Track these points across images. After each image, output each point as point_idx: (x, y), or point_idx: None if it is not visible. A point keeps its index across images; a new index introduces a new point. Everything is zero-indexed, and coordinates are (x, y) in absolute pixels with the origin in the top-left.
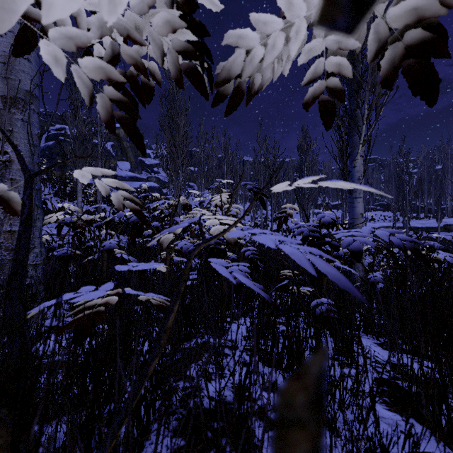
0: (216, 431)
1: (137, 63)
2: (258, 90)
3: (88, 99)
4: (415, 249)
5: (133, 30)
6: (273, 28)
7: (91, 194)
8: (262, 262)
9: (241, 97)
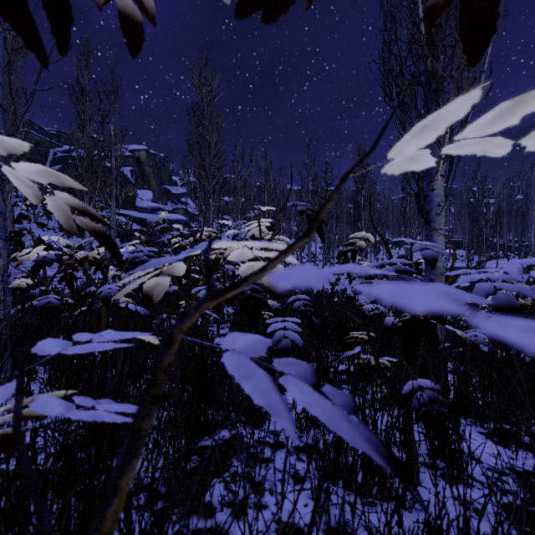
0: None
1: None
2: None
3: None
4: None
5: None
6: None
7: (105, 228)
8: (318, 316)
9: None
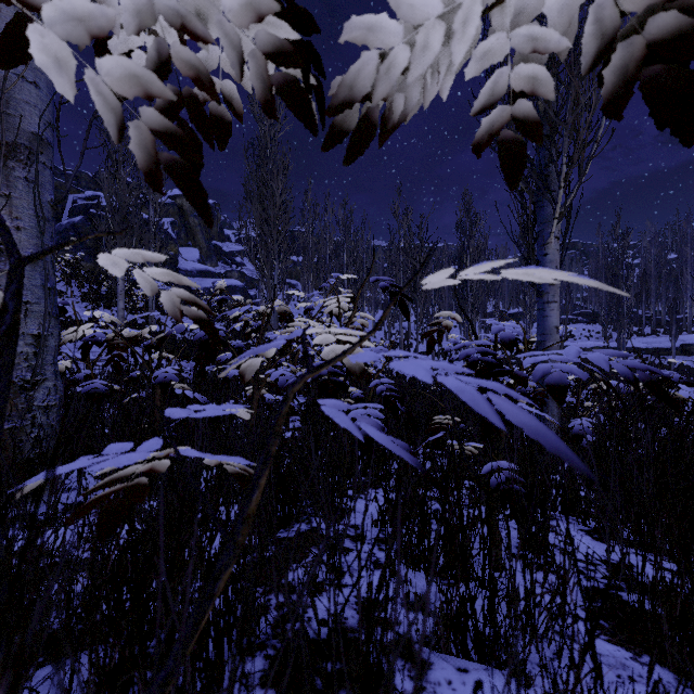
0: (331, 679)
1: (199, 74)
2: (399, 122)
3: (114, 131)
4: (652, 383)
5: (191, 15)
6: (425, 14)
7: (139, 297)
8: (403, 402)
9: (370, 133)
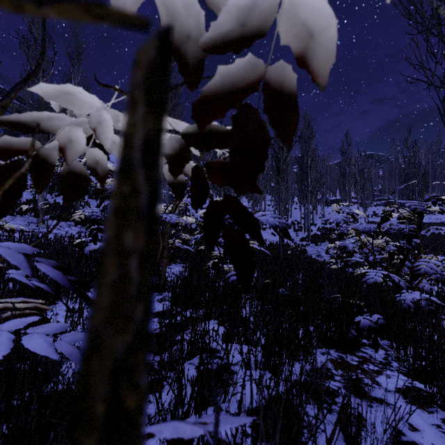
0: None
1: None
2: None
3: None
4: None
5: None
6: None
7: None
8: None
9: None
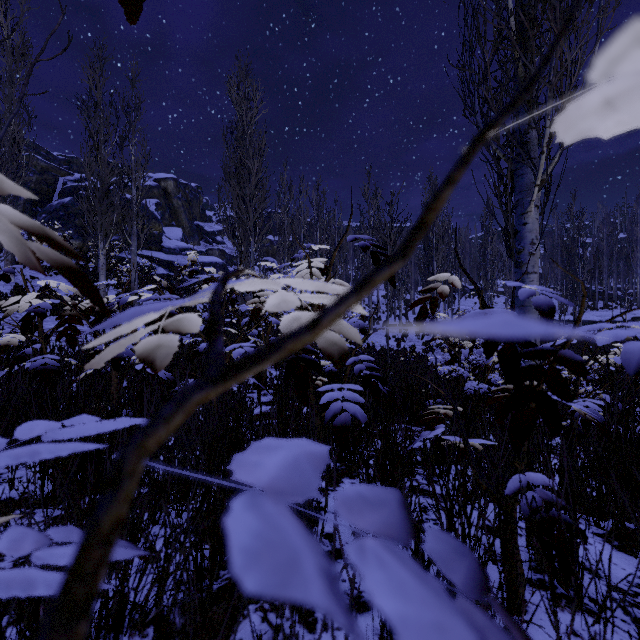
0: None
1: None
2: None
3: None
4: None
5: None
6: None
7: (125, 273)
8: (385, 383)
9: None
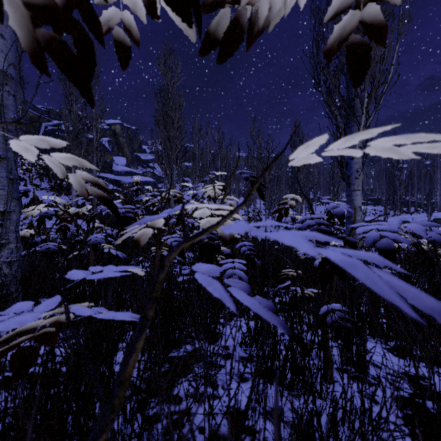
0: None
1: None
2: (264, 28)
3: None
4: None
5: None
6: None
7: None
8: (259, 258)
9: (239, 37)
